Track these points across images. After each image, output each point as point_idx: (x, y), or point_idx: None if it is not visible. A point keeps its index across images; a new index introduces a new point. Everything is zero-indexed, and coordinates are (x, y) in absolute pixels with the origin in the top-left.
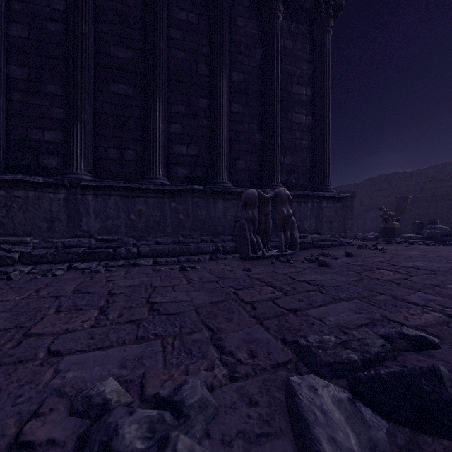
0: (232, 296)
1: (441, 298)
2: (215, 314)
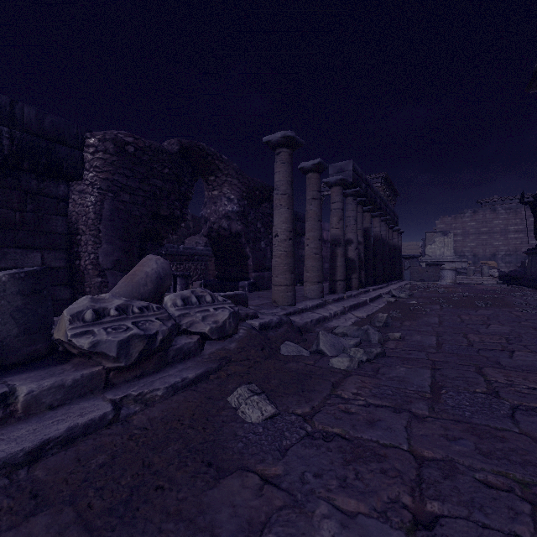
0: (515, 369)
1: (364, 435)
2: (462, 357)
